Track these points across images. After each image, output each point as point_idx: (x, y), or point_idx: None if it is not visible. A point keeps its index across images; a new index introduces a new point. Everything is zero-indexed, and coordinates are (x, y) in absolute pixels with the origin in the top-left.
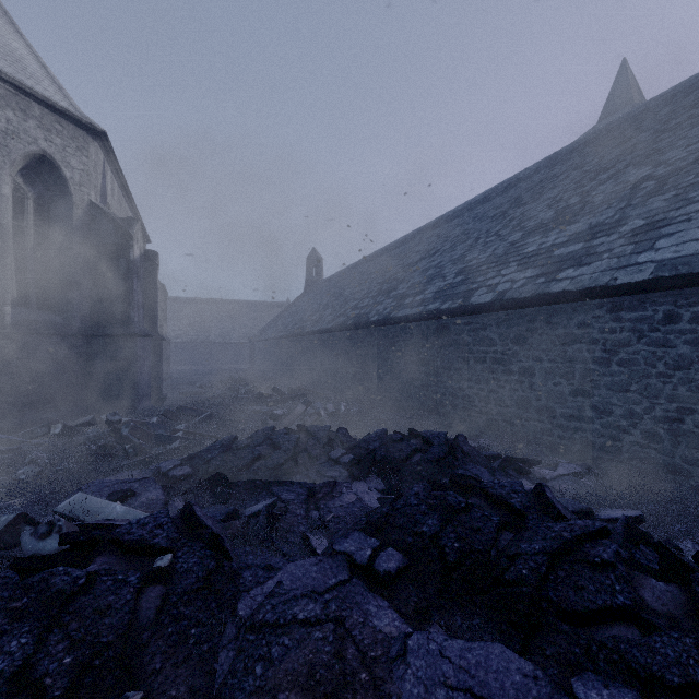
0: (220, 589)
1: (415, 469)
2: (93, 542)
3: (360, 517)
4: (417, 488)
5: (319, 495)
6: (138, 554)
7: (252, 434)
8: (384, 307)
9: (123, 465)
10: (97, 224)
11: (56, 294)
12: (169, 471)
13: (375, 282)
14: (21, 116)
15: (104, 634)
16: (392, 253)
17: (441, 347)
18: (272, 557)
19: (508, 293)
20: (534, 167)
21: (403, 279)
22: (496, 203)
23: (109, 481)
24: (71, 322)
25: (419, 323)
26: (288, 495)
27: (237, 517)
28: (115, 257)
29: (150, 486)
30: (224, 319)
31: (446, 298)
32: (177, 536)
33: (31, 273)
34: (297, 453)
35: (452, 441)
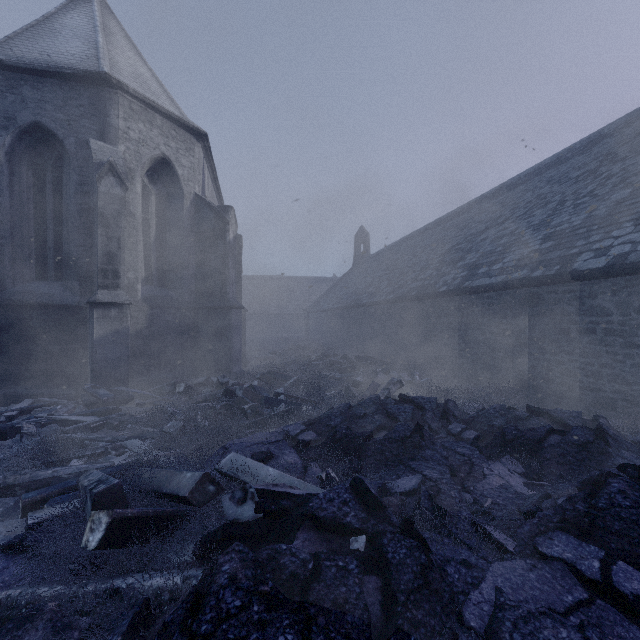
0: (437, 588)
1: (558, 452)
2: (281, 512)
3: (536, 509)
4: (618, 485)
5: (460, 474)
6: (332, 532)
7: (359, 402)
8: (453, 277)
9: (245, 425)
10: (201, 213)
11: (171, 273)
12: (298, 435)
13: (433, 254)
14: (148, 127)
15: (353, 635)
16: (447, 225)
17: (530, 317)
18: (458, 549)
19: (630, 256)
20: (624, 120)
21: (470, 248)
22: (576, 163)
23: (247, 441)
24: (182, 297)
25: (500, 293)
26: (431, 472)
27: (387, 492)
28: (214, 240)
29: (285, 449)
30: (281, 293)
31: (535, 266)
32: (365, 516)
33: (153, 257)
34: (421, 426)
35: (589, 423)
